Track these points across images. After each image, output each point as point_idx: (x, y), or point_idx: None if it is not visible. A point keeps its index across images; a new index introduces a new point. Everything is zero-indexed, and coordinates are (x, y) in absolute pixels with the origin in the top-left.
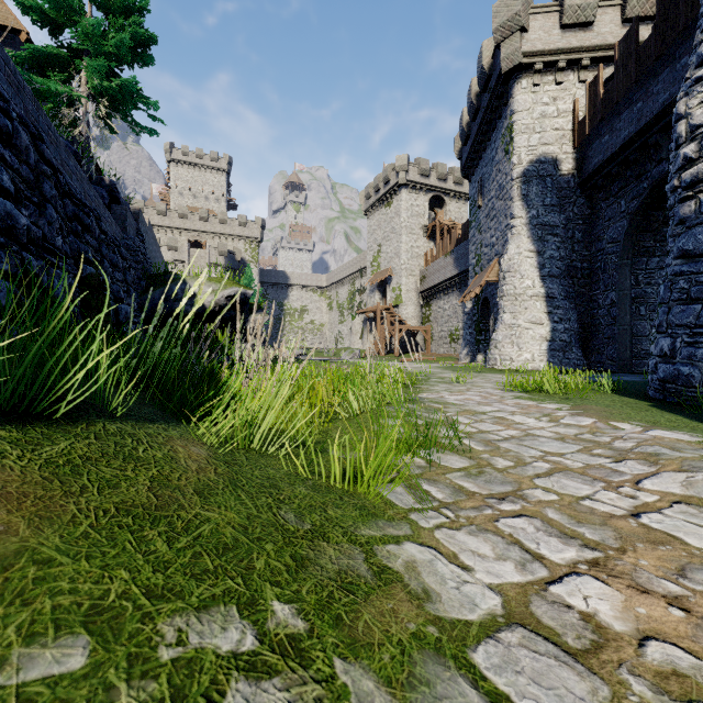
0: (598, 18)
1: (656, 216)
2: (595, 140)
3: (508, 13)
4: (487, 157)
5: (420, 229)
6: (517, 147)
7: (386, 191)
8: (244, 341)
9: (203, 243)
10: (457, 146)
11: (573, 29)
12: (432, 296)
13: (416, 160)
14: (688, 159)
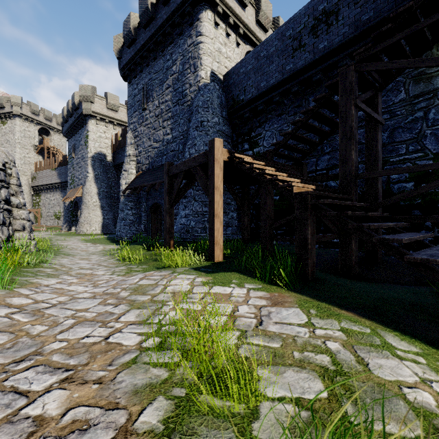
0: (119, 110)
1: None
2: (118, 154)
3: (86, 93)
4: (77, 137)
5: (31, 146)
6: (90, 146)
7: (0, 113)
8: None
9: None
10: (60, 120)
11: (111, 110)
12: (41, 190)
13: (29, 102)
14: (121, 190)
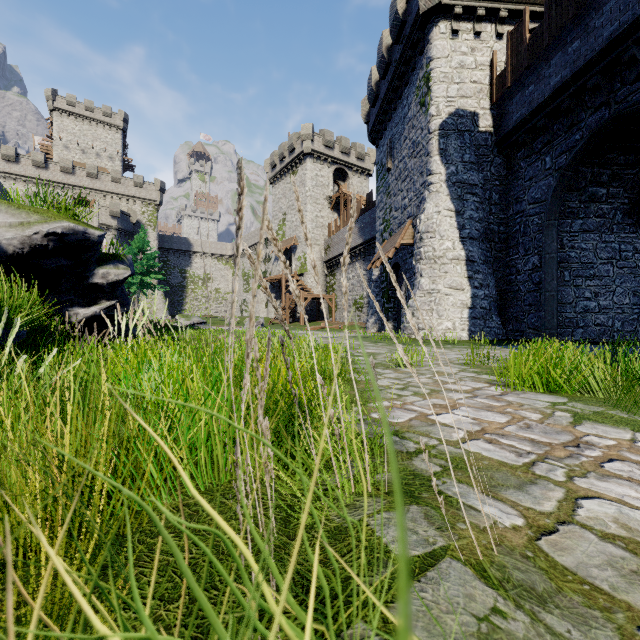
0: None
1: (584, 174)
2: (517, 92)
3: None
4: (397, 116)
5: (324, 199)
6: (436, 97)
7: (291, 160)
8: (88, 303)
9: (92, 201)
10: (364, 110)
11: None
12: (336, 265)
13: (321, 131)
14: None
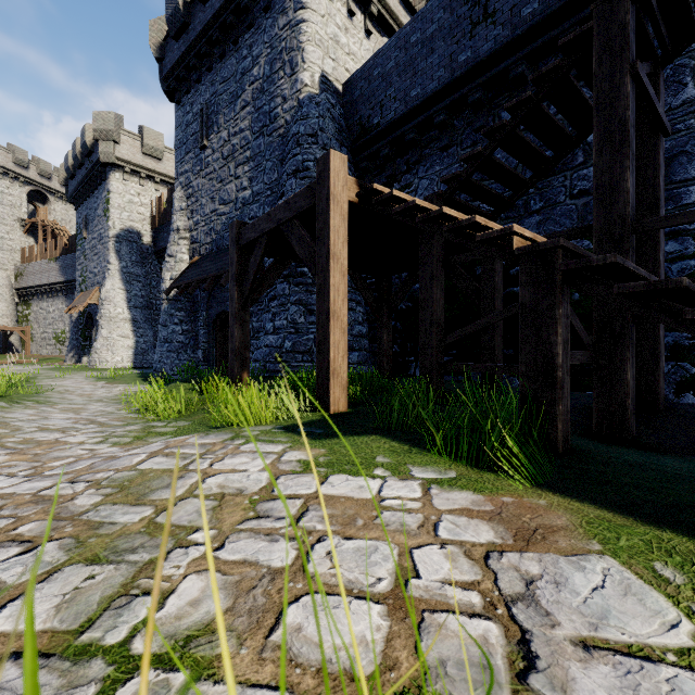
0: (165, 157)
1: None
2: (162, 232)
3: (104, 125)
4: (91, 203)
5: (15, 220)
6: (113, 217)
7: None
8: None
9: None
10: (63, 174)
11: (150, 157)
12: (32, 295)
13: (10, 146)
14: (163, 289)
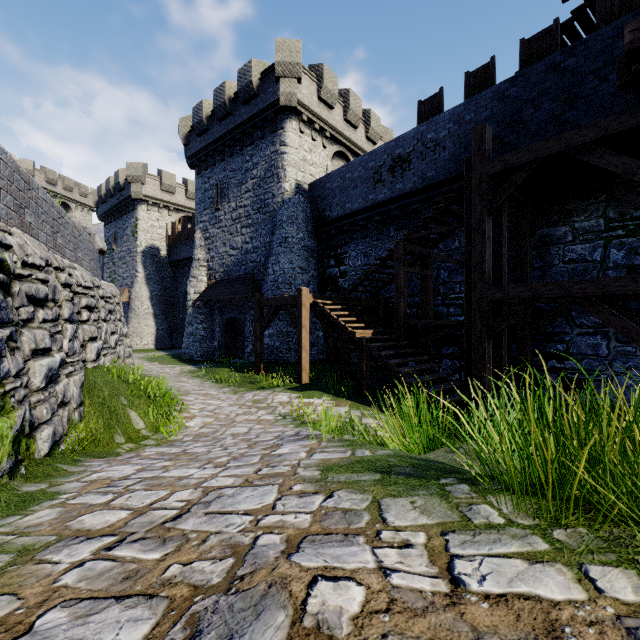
0: (177, 191)
1: None
2: (175, 248)
3: (135, 173)
4: (120, 224)
5: None
6: (140, 238)
7: None
8: None
9: None
10: (95, 198)
11: (167, 192)
12: None
13: (43, 168)
14: (189, 300)
